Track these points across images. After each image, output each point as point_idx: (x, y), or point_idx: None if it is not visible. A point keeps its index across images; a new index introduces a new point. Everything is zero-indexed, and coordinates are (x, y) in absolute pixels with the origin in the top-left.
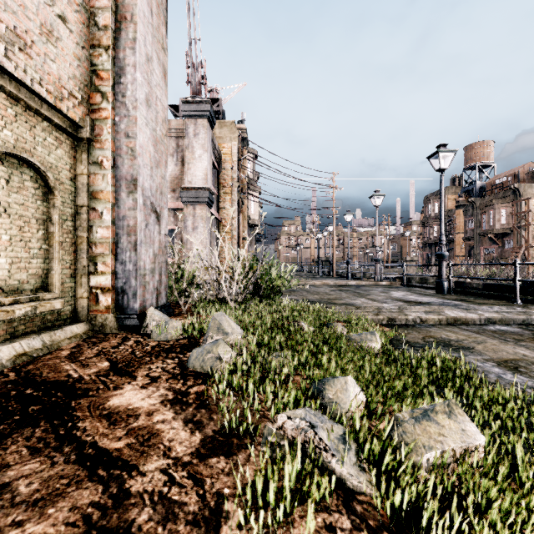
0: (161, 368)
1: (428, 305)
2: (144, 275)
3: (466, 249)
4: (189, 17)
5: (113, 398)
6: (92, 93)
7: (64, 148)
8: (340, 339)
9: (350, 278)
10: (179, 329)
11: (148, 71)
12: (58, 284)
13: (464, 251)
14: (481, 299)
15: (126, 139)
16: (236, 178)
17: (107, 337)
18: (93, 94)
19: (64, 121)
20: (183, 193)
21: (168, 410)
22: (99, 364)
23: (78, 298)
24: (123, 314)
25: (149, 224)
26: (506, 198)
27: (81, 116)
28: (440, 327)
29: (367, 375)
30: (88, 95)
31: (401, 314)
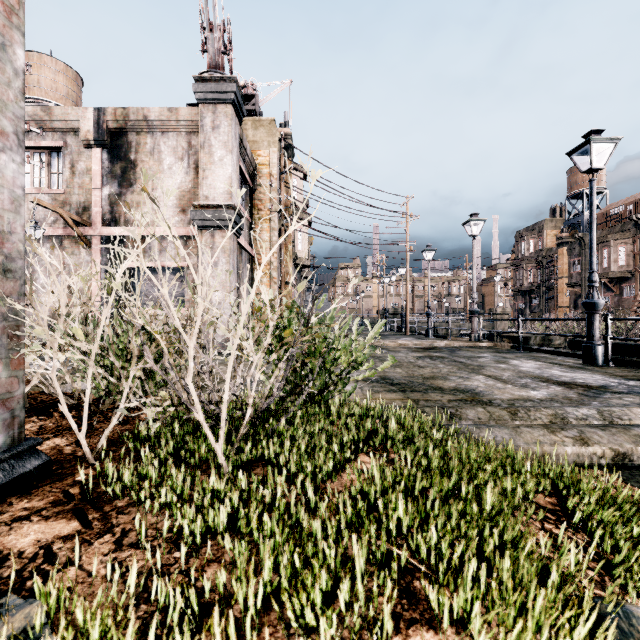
0: None
1: (614, 395)
2: None
3: (571, 297)
4: None
5: None
6: None
7: None
8: None
9: (430, 336)
10: None
11: None
12: None
13: (568, 300)
14: None
15: None
16: (276, 199)
17: None
18: None
19: None
20: (197, 214)
21: None
22: None
23: None
24: None
25: None
26: (626, 232)
27: None
28: None
29: None
30: None
31: None
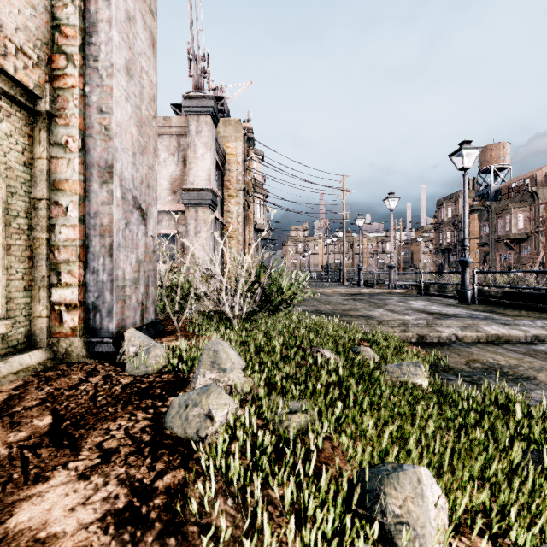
0: (124, 430)
1: (456, 318)
2: (123, 287)
3: (481, 255)
4: (191, 4)
5: (23, 507)
6: (54, 55)
7: (14, 122)
8: (374, 373)
9: (361, 285)
10: (164, 358)
11: (128, 32)
12: (3, 300)
13: (479, 257)
14: (511, 311)
15: (99, 115)
16: (242, 180)
17: (69, 369)
18: (56, 56)
19: (12, 86)
20: (185, 195)
21: (106, 546)
22: (37, 421)
23: (36, 317)
24: (94, 338)
25: (131, 223)
26: (524, 201)
27: (37, 82)
28: (481, 347)
29: (438, 450)
30: (49, 57)
31: (433, 331)
